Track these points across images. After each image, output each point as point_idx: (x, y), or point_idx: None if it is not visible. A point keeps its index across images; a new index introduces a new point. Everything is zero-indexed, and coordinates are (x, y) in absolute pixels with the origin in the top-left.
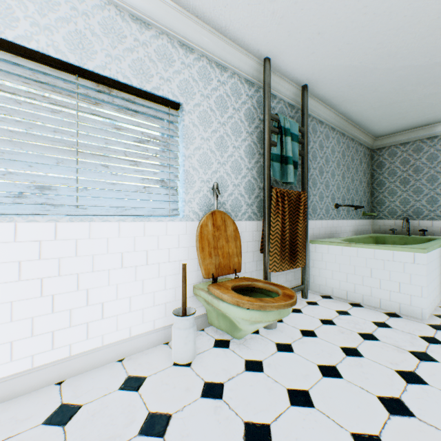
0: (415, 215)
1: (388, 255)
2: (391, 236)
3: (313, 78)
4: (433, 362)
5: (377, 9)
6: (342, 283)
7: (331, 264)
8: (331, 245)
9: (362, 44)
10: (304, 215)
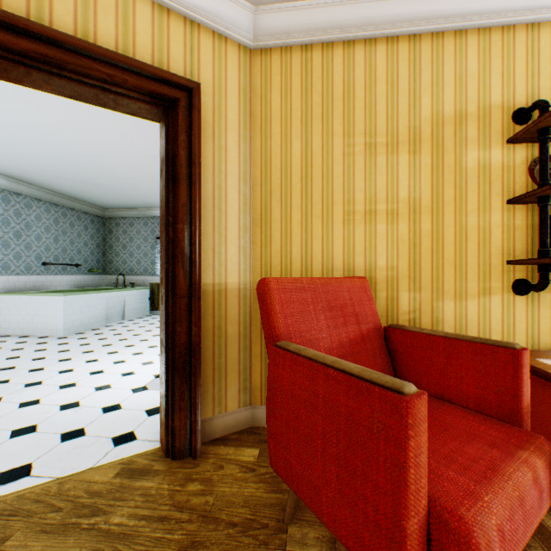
0: (131, 272)
1: (48, 299)
2: (113, 288)
3: None
4: (21, 350)
5: None
6: (21, 324)
7: (15, 311)
8: (15, 295)
9: (9, 159)
10: None
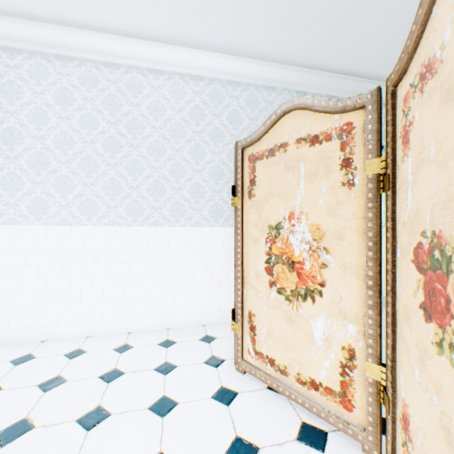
0: None
1: None
2: None
3: None
4: None
5: None
6: None
7: None
8: None
9: None
10: None
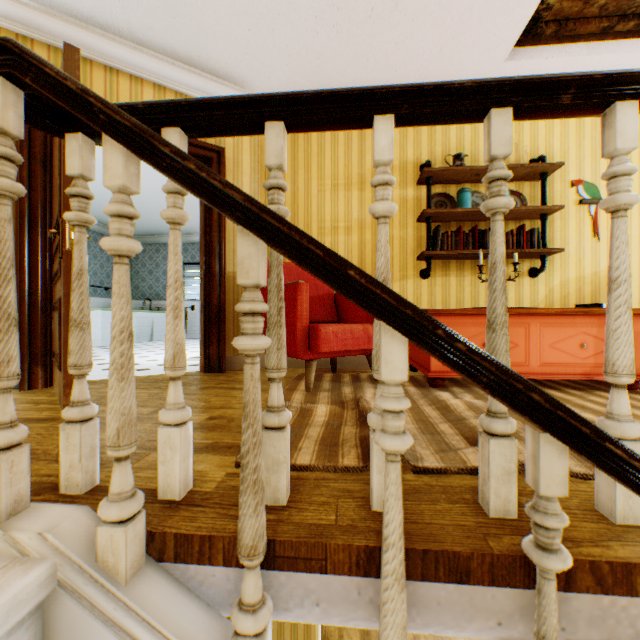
0: (158, 297)
1: None
2: None
3: None
4: None
5: None
6: None
7: None
8: None
9: None
10: None
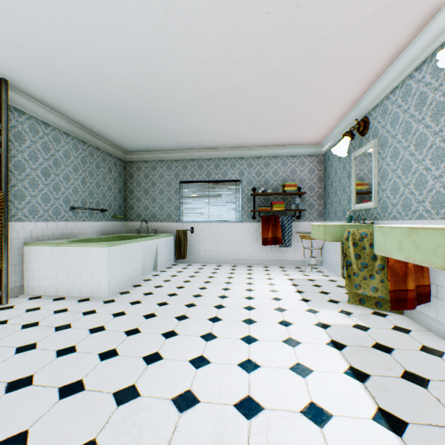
0: (153, 218)
1: (87, 251)
2: (136, 235)
3: (11, 75)
4: (67, 329)
5: (35, 39)
6: (53, 281)
7: (45, 265)
8: (45, 246)
9: (44, 64)
10: (1, 216)
